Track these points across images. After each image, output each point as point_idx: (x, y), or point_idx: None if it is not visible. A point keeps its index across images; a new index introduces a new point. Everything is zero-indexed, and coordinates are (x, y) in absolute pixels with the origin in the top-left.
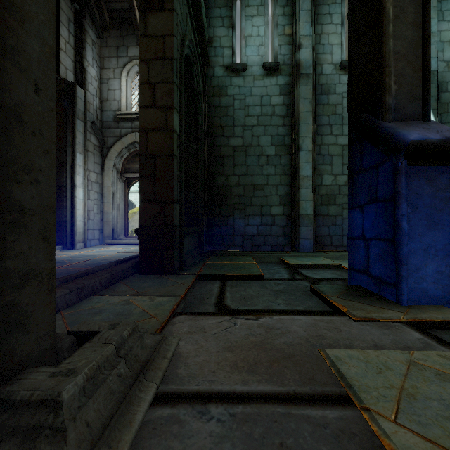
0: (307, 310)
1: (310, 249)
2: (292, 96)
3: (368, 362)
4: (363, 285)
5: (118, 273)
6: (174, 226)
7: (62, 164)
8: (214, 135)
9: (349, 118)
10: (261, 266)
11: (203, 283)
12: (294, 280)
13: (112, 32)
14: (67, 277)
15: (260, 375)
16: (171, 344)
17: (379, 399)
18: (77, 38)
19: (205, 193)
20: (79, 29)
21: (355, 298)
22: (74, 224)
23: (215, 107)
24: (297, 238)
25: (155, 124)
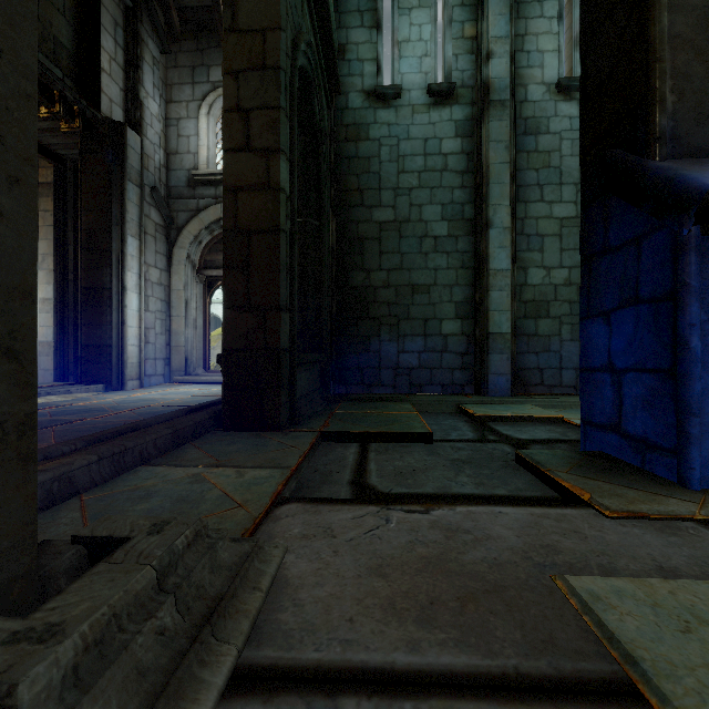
0: (515, 495)
1: (506, 391)
2: (476, 139)
3: (656, 606)
4: (611, 451)
5: (187, 428)
6: (280, 349)
7: (105, 254)
8: (348, 204)
9: (582, 161)
10: (427, 418)
11: (330, 446)
12: (486, 443)
13: (184, 44)
14: (100, 434)
15: (443, 629)
16: (270, 561)
17: (704, 697)
18: (129, 52)
19: (333, 299)
20: (131, 38)
21: (600, 475)
22: (124, 350)
23: (349, 158)
24: (484, 372)
25: (248, 179)
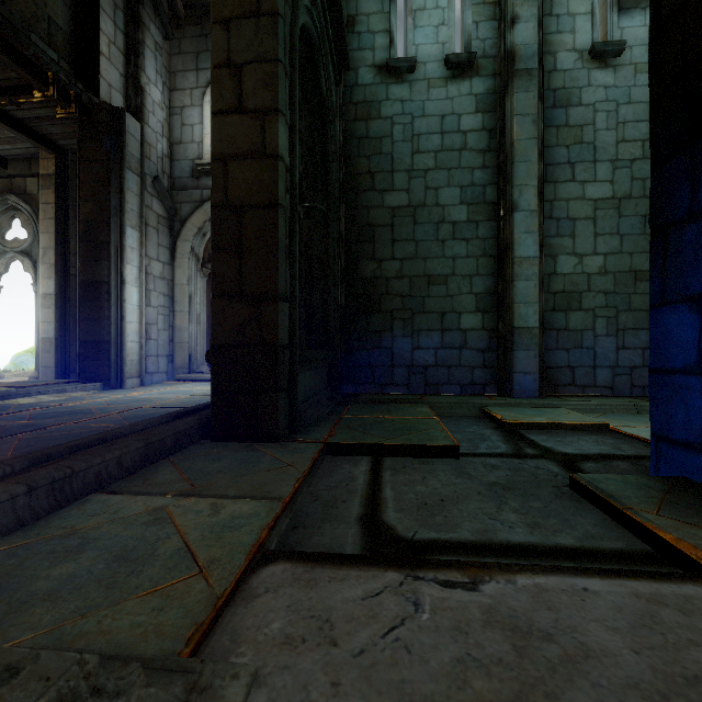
0: (589, 548)
1: (534, 391)
2: (498, 114)
3: None
4: (701, 478)
5: (165, 439)
6: (277, 345)
7: (103, 246)
8: (358, 188)
9: (652, 108)
10: (447, 423)
11: (336, 462)
12: (524, 458)
13: (188, 30)
14: (53, 449)
15: None
16: None
17: None
18: (130, 37)
19: (342, 292)
20: (132, 21)
21: None
22: (123, 347)
23: (359, 139)
24: (508, 370)
25: (241, 145)
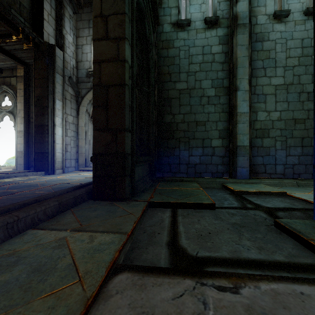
0: (293, 262)
1: (246, 176)
2: (229, 45)
3: None
4: None
5: (69, 200)
6: (125, 153)
7: (45, 108)
8: (163, 81)
9: None
10: (207, 191)
11: (154, 211)
12: (247, 210)
13: (85, 9)
14: (11, 206)
15: None
16: None
17: None
18: (58, 12)
19: (156, 129)
20: (59, 5)
21: None
22: (54, 155)
23: (164, 57)
24: (234, 166)
25: (107, 55)
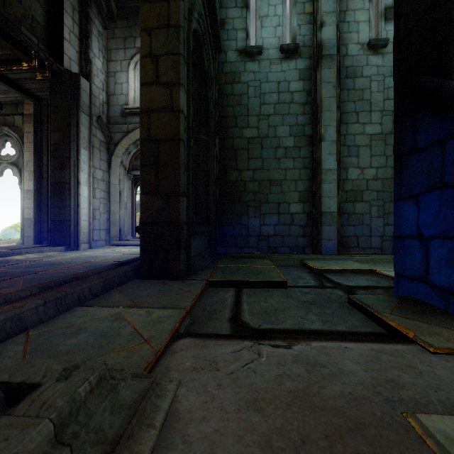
0: (353, 331)
1: (334, 251)
2: (313, 81)
3: None
4: (419, 296)
5: (114, 277)
6: (180, 222)
7: (66, 160)
8: (227, 126)
9: (395, 88)
10: (281, 270)
11: (214, 291)
12: (324, 288)
13: (119, 23)
14: (51, 283)
15: None
16: (165, 396)
17: None
18: (82, 28)
19: (217, 190)
20: (84, 18)
21: (417, 316)
22: (78, 224)
23: (227, 95)
24: (318, 238)
25: (158, 104)
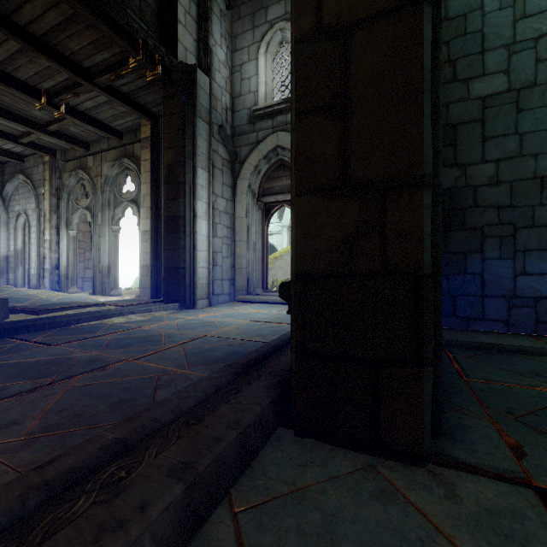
0: None
1: None
2: None
3: None
4: None
5: (224, 447)
6: (422, 275)
7: (180, 186)
8: None
9: None
10: None
11: None
12: None
13: None
14: (16, 494)
15: None
16: None
17: None
18: (201, 6)
19: None
20: None
21: None
22: (195, 272)
23: None
24: None
25: None
